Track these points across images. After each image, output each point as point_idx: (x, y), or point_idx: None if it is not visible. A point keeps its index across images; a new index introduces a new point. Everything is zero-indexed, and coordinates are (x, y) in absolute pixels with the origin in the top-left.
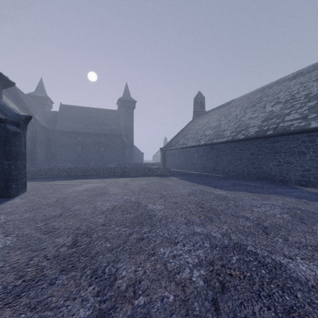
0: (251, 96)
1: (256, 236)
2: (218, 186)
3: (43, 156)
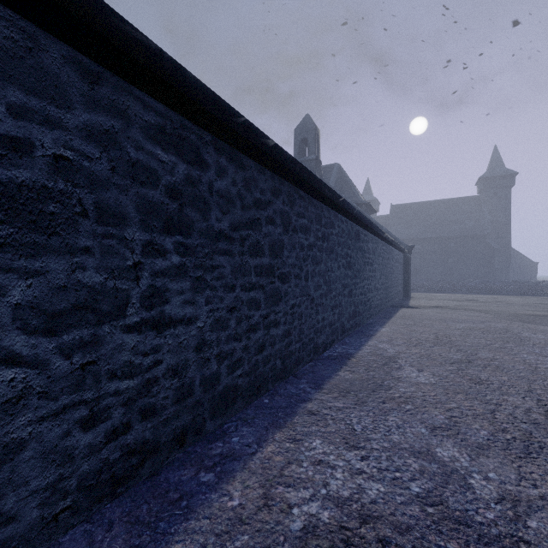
0: None
1: None
2: None
3: None
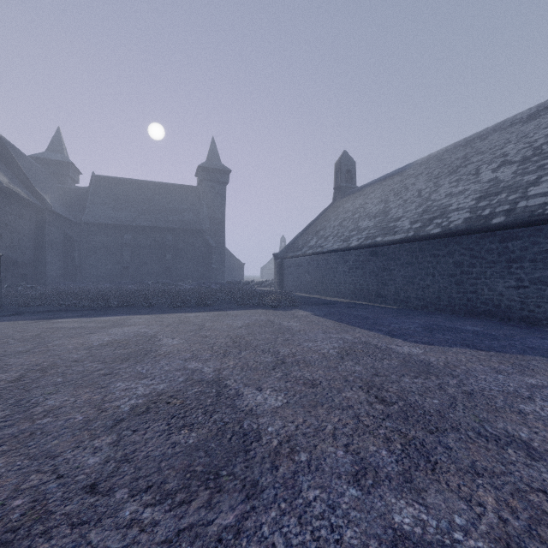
0: (446, 155)
1: None
2: (397, 332)
3: (59, 269)
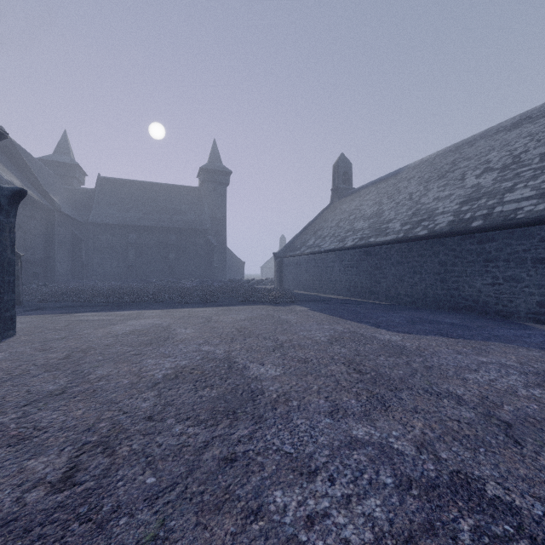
0: (436, 160)
1: (495, 451)
2: (383, 324)
3: (67, 268)
